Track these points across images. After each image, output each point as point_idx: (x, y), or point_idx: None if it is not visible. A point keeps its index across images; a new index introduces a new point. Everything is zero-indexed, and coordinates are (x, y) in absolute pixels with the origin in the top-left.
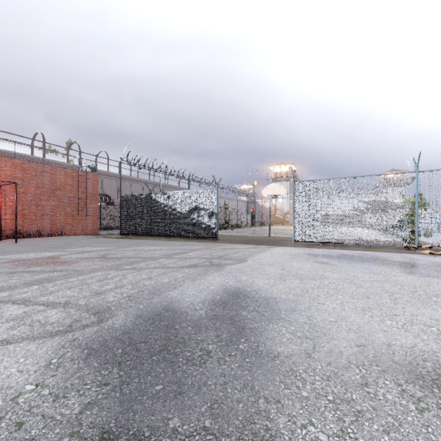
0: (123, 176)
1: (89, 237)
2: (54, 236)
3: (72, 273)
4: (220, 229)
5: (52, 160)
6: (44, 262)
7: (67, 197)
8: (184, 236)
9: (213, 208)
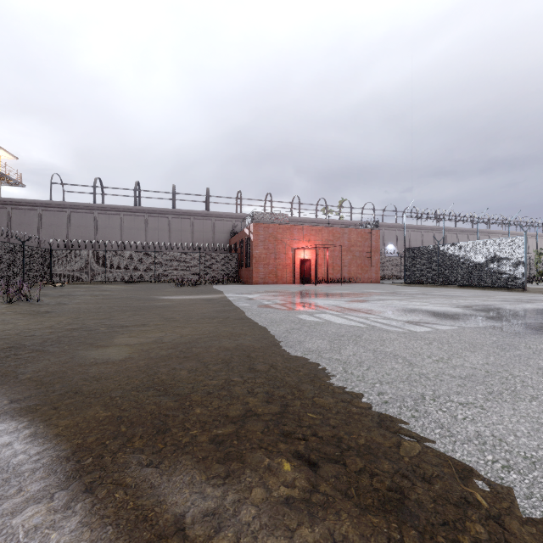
0: (389, 224)
1: (380, 284)
2: (350, 283)
3: (422, 298)
4: (527, 283)
5: (331, 220)
6: (392, 294)
7: (357, 252)
8: (479, 286)
9: (519, 257)
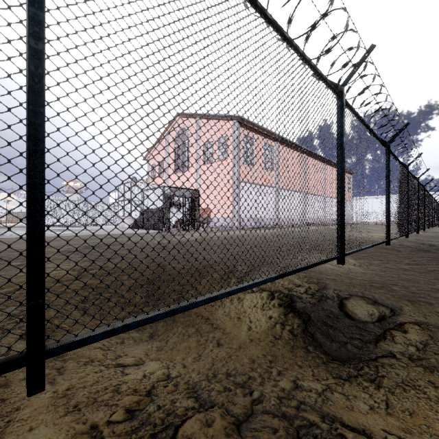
0: None
1: None
2: None
3: None
4: None
5: None
6: None
7: None
8: None
9: None
